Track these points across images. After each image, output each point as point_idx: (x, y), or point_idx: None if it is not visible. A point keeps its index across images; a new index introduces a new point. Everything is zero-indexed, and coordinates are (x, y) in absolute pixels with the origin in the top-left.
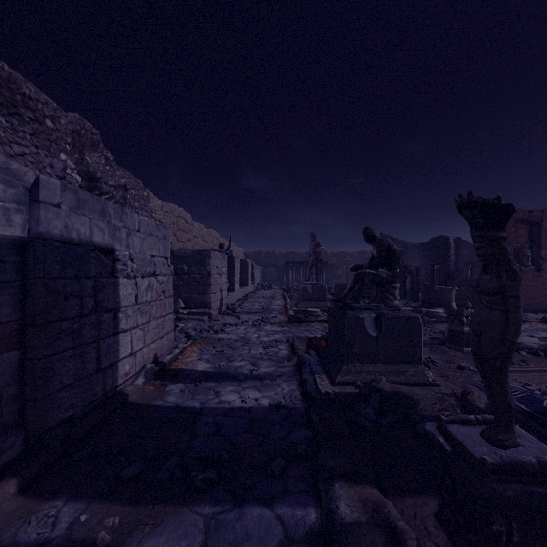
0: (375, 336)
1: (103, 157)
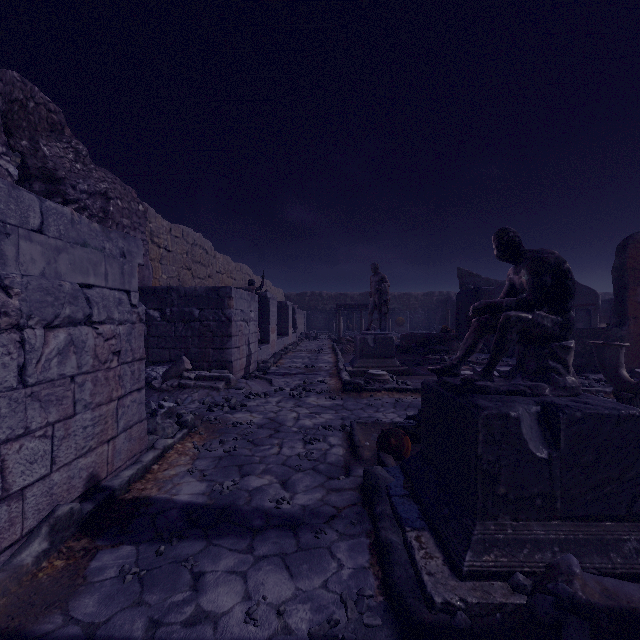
0: (546, 458)
1: (72, 150)
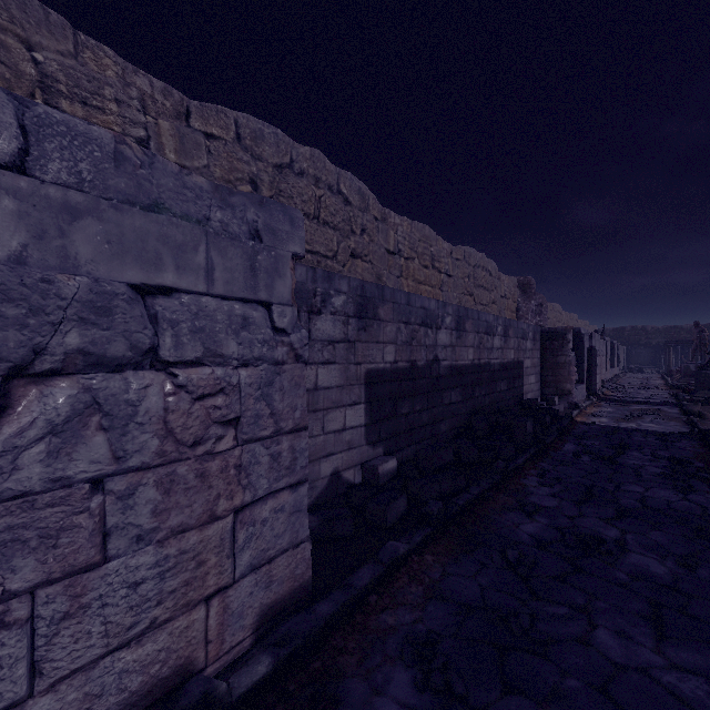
0: None
1: None
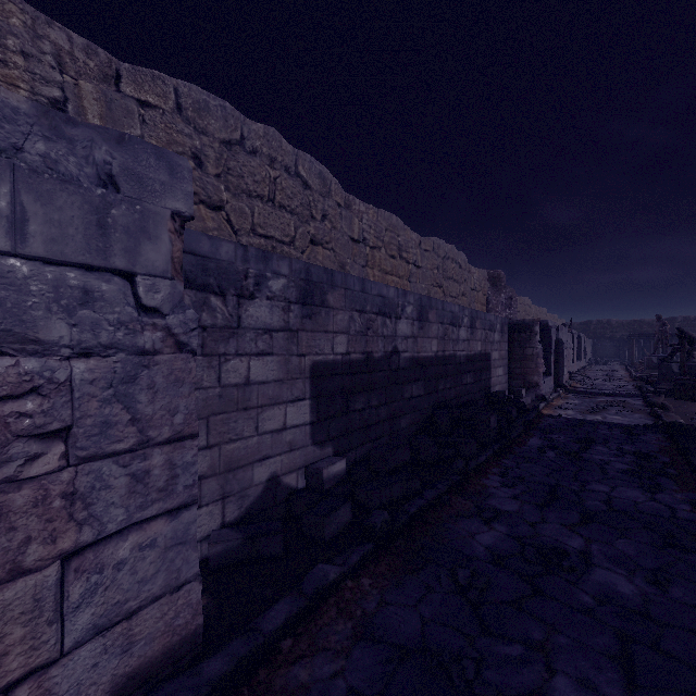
0: (678, 372)
1: None
